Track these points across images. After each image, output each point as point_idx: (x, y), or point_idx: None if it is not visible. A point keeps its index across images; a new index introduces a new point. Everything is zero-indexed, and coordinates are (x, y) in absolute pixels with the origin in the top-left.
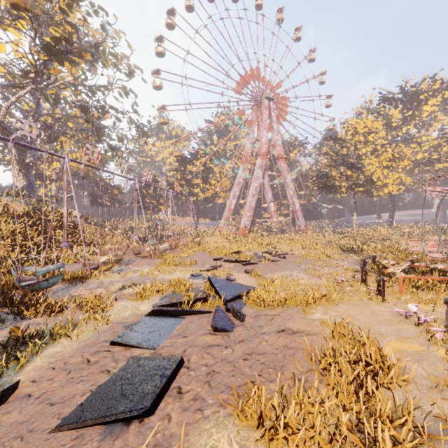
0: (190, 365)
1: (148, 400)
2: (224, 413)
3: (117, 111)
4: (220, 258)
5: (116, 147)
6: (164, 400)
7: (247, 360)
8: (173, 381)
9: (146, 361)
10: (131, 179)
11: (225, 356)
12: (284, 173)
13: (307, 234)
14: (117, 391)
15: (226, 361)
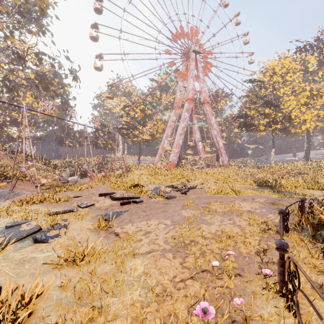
0: None
1: None
2: None
3: (48, 57)
4: (110, 193)
5: (64, 95)
6: None
7: None
8: None
9: None
10: (16, 105)
11: None
12: (209, 116)
13: (229, 168)
14: None
15: None
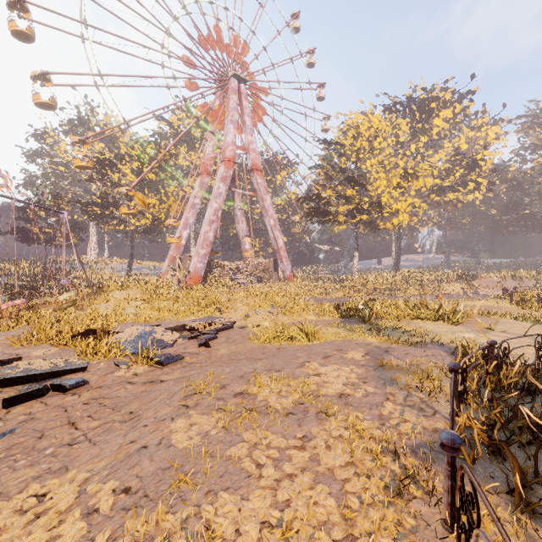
0: None
1: None
2: None
3: None
4: (3, 361)
5: None
6: None
7: None
8: None
9: None
10: None
11: None
12: (261, 193)
13: (294, 282)
14: None
15: None
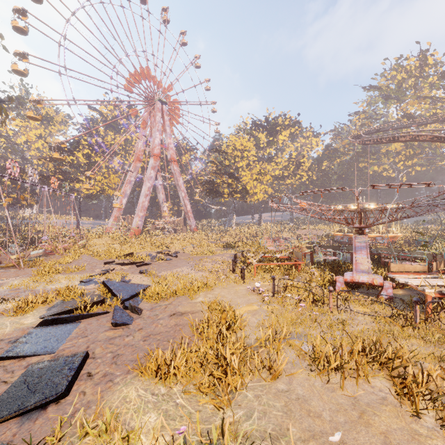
0: (95, 355)
1: (62, 387)
2: (130, 377)
3: None
4: (112, 261)
5: None
6: (76, 384)
7: (146, 341)
8: (82, 370)
9: (49, 363)
10: None
11: (127, 342)
12: (177, 176)
13: (197, 233)
14: (24, 392)
15: (128, 345)
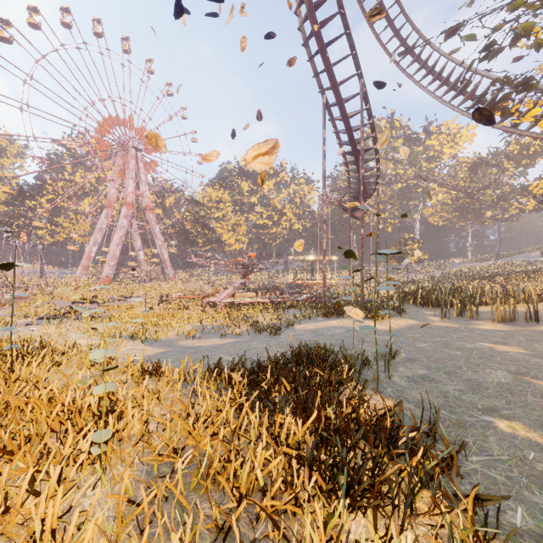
0: None
1: None
2: None
3: None
4: (78, 302)
5: None
6: None
7: None
8: None
9: None
10: None
11: None
12: (153, 224)
13: (175, 282)
14: None
15: None
